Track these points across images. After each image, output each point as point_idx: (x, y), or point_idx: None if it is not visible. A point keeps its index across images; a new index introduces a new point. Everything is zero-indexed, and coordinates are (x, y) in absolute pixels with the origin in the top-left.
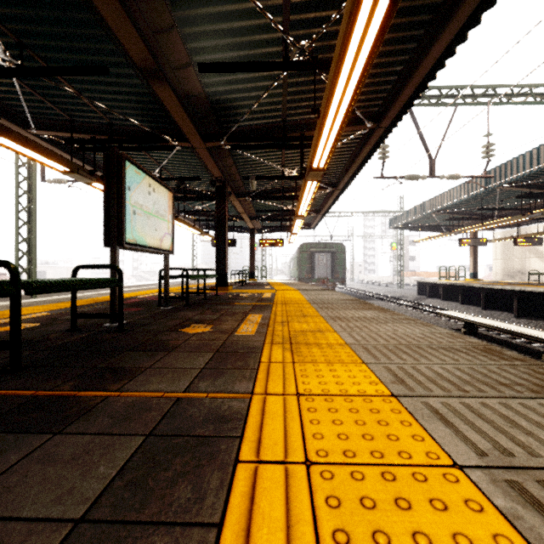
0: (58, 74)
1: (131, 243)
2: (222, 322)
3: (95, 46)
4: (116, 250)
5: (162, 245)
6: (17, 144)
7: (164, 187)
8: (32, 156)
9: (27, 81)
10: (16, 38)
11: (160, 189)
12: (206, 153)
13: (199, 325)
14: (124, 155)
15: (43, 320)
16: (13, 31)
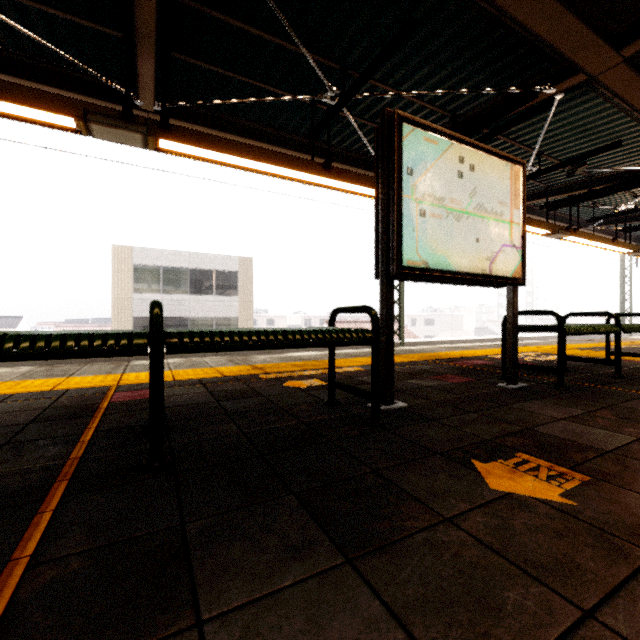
0: (369, 75)
1: (415, 268)
2: (629, 473)
3: (402, 2)
4: (386, 281)
5: (495, 268)
6: (350, 183)
7: (499, 159)
8: (368, 194)
9: (366, 115)
10: (338, 65)
11: (488, 165)
12: (627, 73)
13: (541, 459)
14: (398, 114)
15: (340, 377)
16: (336, 61)
